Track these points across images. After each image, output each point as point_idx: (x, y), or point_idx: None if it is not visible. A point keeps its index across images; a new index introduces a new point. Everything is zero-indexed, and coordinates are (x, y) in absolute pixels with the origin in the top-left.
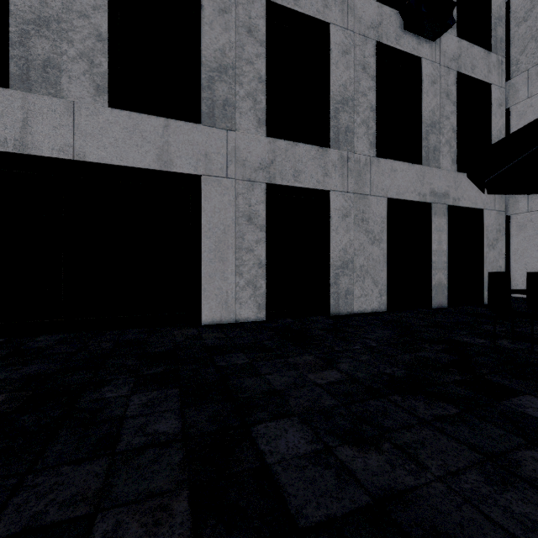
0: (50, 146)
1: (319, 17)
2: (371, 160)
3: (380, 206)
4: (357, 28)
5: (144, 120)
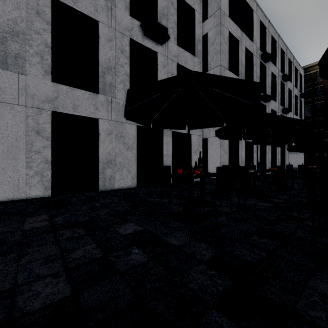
0: None
1: (92, 16)
2: None
3: (132, 129)
4: (118, 28)
5: None
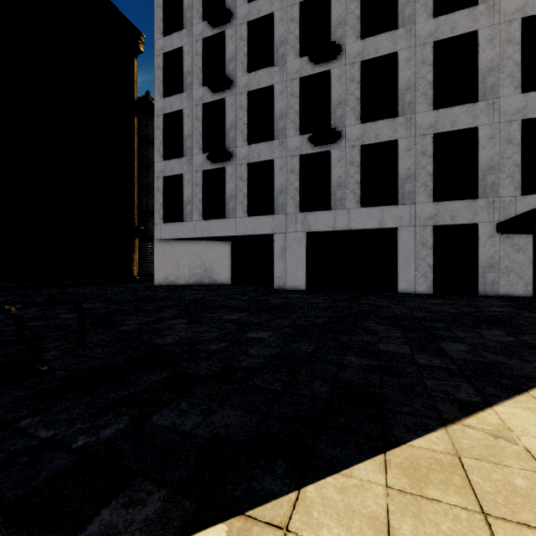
0: (342, 226)
1: (470, 126)
2: (515, 198)
3: None
4: (502, 119)
5: (373, 209)
